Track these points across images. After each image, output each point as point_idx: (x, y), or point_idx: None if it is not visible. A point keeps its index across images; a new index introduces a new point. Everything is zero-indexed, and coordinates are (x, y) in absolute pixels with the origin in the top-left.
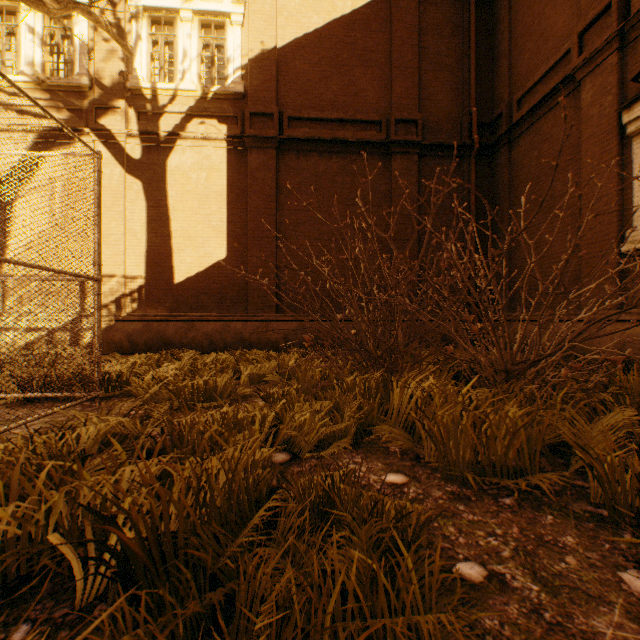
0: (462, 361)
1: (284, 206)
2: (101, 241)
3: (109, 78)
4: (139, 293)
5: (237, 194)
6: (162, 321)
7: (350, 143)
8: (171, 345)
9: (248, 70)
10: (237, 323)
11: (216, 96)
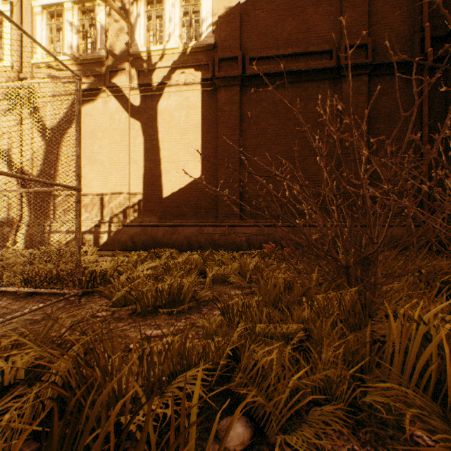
0: (438, 270)
1: (246, 132)
2: (80, 154)
3: (118, 48)
4: (138, 205)
5: (209, 125)
6: (154, 226)
7: (303, 73)
8: (160, 244)
9: (217, 25)
10: (209, 228)
11: (193, 50)
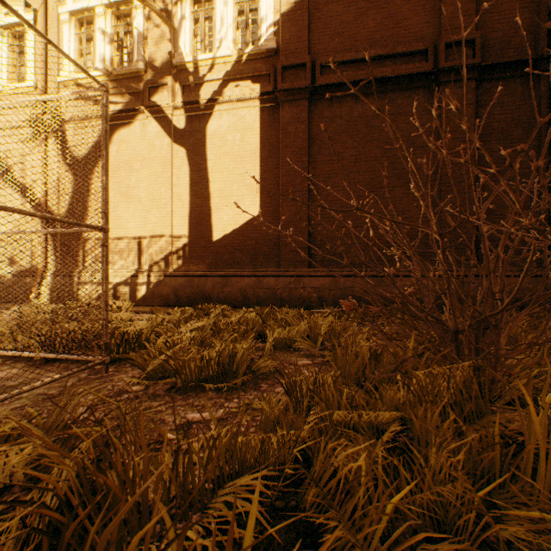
0: None
1: (316, 158)
2: (107, 186)
3: (159, 59)
4: (183, 251)
5: (269, 150)
6: (202, 276)
7: (389, 80)
8: (209, 299)
9: (280, 25)
10: (269, 278)
11: (250, 57)
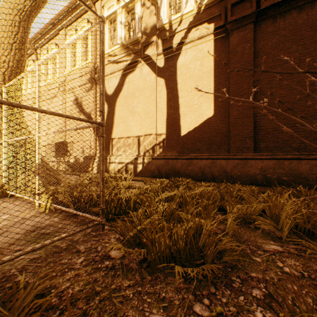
0: None
1: (260, 66)
2: (103, 92)
3: (149, 28)
4: (163, 143)
5: (221, 69)
6: (174, 159)
7: None
8: (178, 174)
9: None
10: (221, 160)
11: (206, 7)
